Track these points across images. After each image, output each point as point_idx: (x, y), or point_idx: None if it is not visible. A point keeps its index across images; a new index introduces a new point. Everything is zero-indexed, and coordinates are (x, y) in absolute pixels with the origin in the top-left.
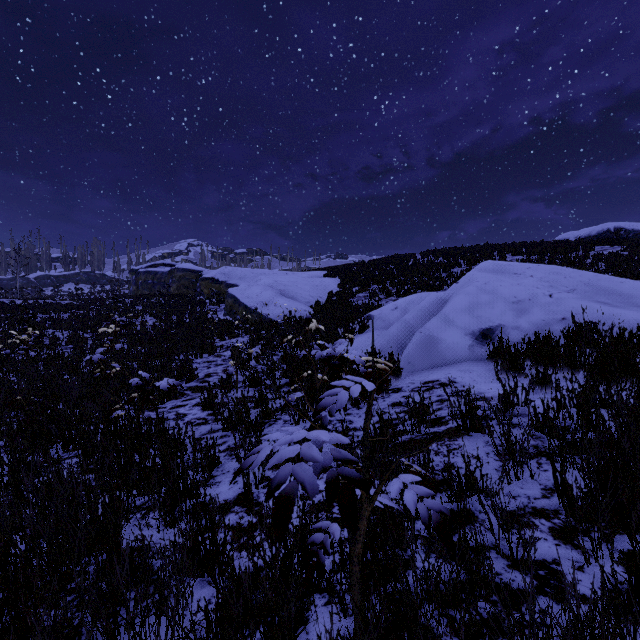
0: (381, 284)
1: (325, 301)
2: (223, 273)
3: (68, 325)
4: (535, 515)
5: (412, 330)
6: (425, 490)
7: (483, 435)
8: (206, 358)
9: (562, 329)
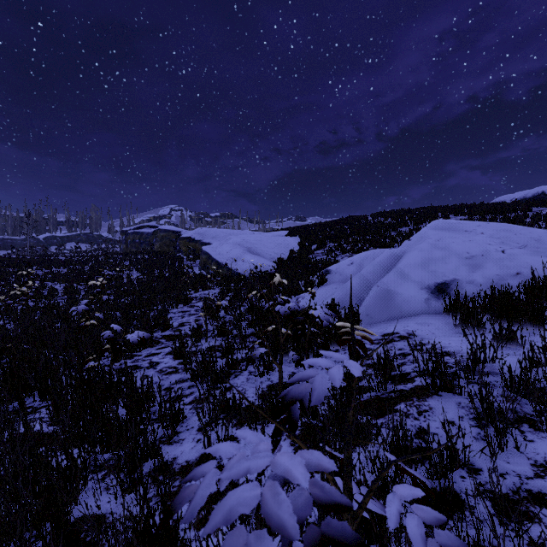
0: (337, 242)
1: (287, 257)
2: (199, 233)
3: (65, 278)
4: (533, 502)
5: (369, 284)
6: (433, 515)
7: (453, 395)
8: (181, 308)
9: (518, 284)
